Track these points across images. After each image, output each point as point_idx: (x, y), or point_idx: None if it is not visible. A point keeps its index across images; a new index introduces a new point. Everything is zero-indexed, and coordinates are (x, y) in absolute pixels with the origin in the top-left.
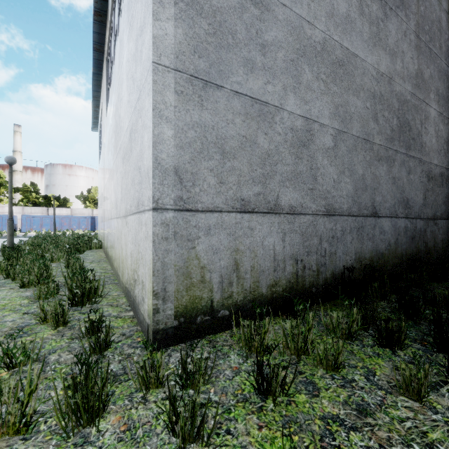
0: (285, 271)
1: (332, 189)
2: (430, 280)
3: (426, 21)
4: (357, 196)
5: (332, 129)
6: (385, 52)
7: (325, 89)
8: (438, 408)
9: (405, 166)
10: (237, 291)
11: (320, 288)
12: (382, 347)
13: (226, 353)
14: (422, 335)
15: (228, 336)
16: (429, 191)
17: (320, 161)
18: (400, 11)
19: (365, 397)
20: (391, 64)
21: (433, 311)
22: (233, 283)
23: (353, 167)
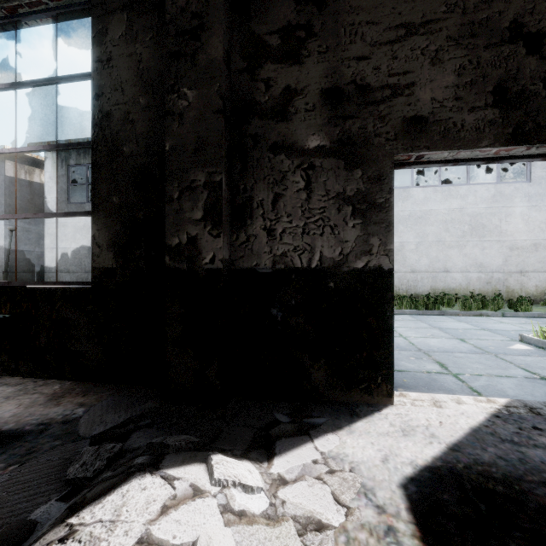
0: None
1: None
2: None
3: None
4: None
5: None
6: None
7: None
8: None
9: None
10: None
11: None
12: None
13: None
14: None
15: None
16: None
17: None
18: None
19: None
20: None
21: None
22: None
23: None
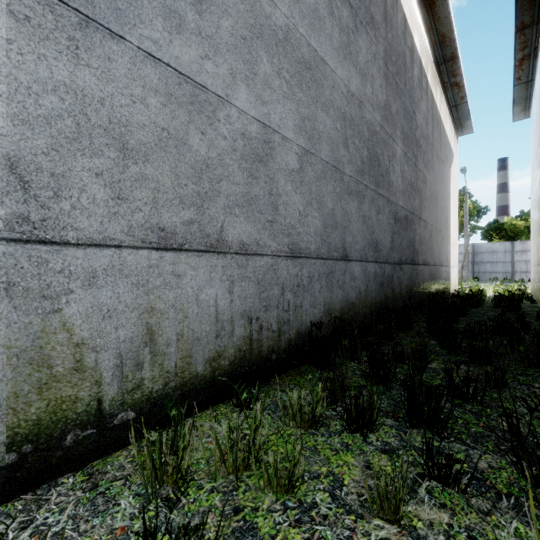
0: (234, 336)
1: (298, 223)
2: (397, 330)
3: (393, 51)
4: (326, 234)
5: (297, 146)
6: (356, 70)
7: (289, 92)
8: (419, 529)
9: (374, 204)
10: (152, 376)
11: (283, 353)
12: (351, 433)
13: (115, 496)
14: (394, 404)
15: (123, 461)
16: (396, 234)
17: (282, 186)
18: (370, 29)
19: (328, 537)
20: (361, 86)
21: (403, 369)
22: (145, 363)
23: (322, 198)
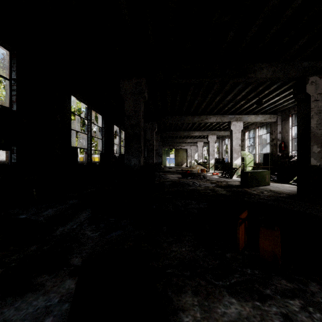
0: None
1: None
2: None
3: None
4: None
5: None
6: None
7: None
8: None
9: None
10: None
11: None
12: None
13: None
14: None
15: None
16: None
17: None
18: None
19: None
20: None
21: None
22: None
23: None
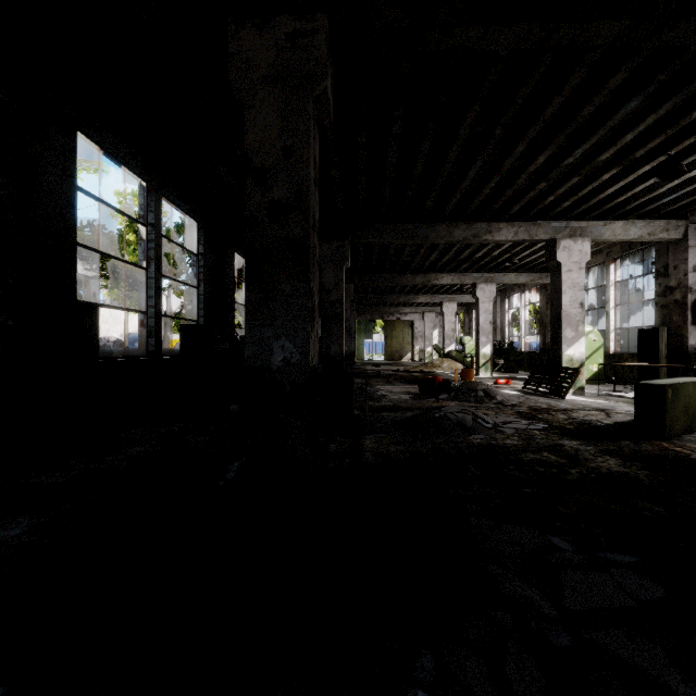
0: None
1: None
2: None
3: None
4: None
5: None
6: None
7: None
8: None
9: None
10: None
11: None
12: None
13: None
14: None
15: None
16: None
17: None
18: None
19: None
20: None
21: None
22: None
23: None
